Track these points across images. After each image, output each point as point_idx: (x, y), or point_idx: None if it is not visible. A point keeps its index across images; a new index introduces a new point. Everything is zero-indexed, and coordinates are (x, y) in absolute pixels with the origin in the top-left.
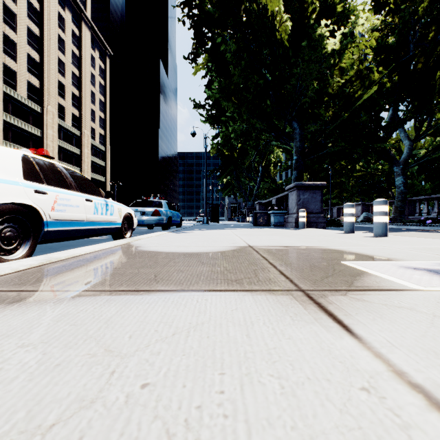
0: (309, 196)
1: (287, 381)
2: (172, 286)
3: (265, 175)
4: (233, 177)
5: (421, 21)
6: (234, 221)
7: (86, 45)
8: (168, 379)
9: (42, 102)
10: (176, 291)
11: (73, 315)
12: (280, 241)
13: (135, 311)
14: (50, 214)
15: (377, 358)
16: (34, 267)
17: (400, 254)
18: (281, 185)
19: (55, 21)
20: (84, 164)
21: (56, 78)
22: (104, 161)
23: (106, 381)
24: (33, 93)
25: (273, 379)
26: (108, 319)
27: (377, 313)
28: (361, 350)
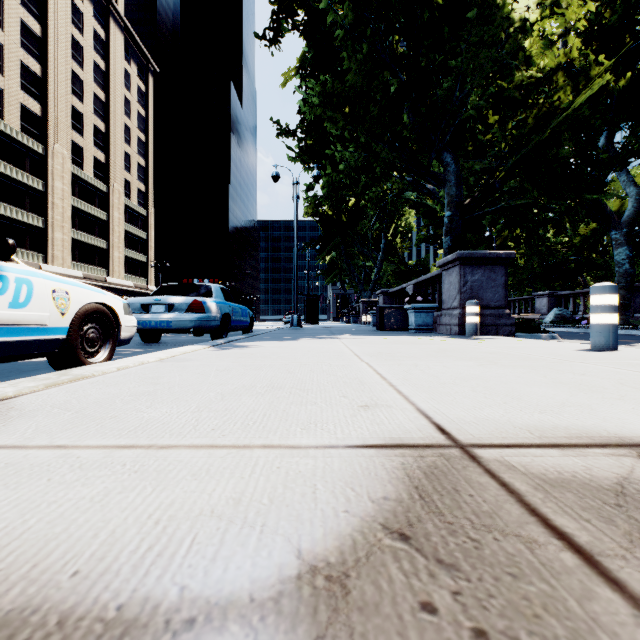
0: (483, 277)
1: None
2: None
3: (390, 251)
4: (340, 254)
5: None
6: (341, 321)
7: (117, 54)
8: None
9: (45, 139)
10: None
11: None
12: (515, 391)
13: None
14: None
15: None
16: None
17: None
18: (415, 266)
19: (66, 14)
20: (113, 235)
21: (68, 101)
22: (145, 231)
23: None
24: (31, 124)
25: None
26: None
27: None
28: None
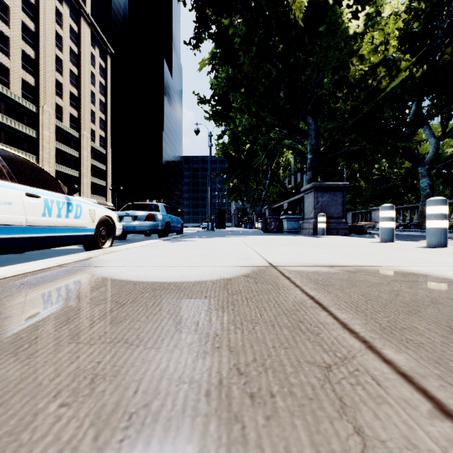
0: (329, 199)
1: None
2: None
3: (274, 179)
4: (240, 181)
5: (451, 4)
6: (241, 227)
7: (86, 42)
8: None
9: (37, 101)
10: None
11: None
12: (311, 255)
13: None
14: None
15: None
16: None
17: None
18: (291, 189)
19: (51, 16)
20: (83, 168)
21: (53, 75)
22: (105, 164)
23: None
24: (28, 92)
25: None
26: None
27: None
28: None
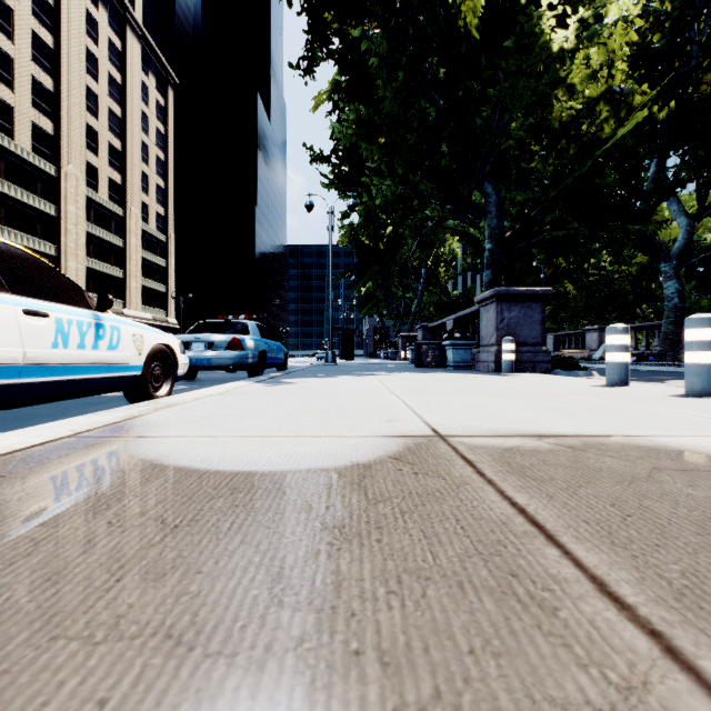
0: (520, 314)
1: None
2: None
3: (431, 281)
4: (377, 285)
5: None
6: (378, 357)
7: (134, 66)
8: None
9: (58, 159)
10: None
11: None
12: (501, 413)
13: None
14: None
15: None
16: None
17: None
18: (458, 297)
19: (80, 24)
20: (130, 263)
21: (83, 118)
22: (165, 258)
23: None
24: (42, 144)
25: None
26: None
27: None
28: None
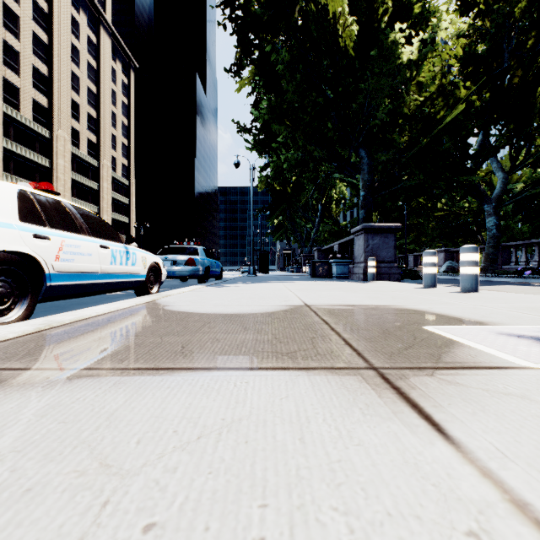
0: (380, 242)
1: (357, 519)
2: (204, 362)
3: (326, 215)
4: (286, 218)
5: (518, 25)
6: (287, 271)
7: (106, 55)
8: (185, 516)
9: (51, 125)
10: (208, 370)
11: (65, 406)
12: (344, 298)
13: (149, 401)
14: (54, 265)
15: (485, 478)
16: (27, 335)
17: (497, 316)
18: (345, 227)
19: (67, 26)
20: (102, 202)
21: (69, 95)
22: (128, 197)
23: (94, 520)
24: (40, 114)
25: (338, 515)
26: (112, 413)
27: (477, 403)
28: (462, 465)
